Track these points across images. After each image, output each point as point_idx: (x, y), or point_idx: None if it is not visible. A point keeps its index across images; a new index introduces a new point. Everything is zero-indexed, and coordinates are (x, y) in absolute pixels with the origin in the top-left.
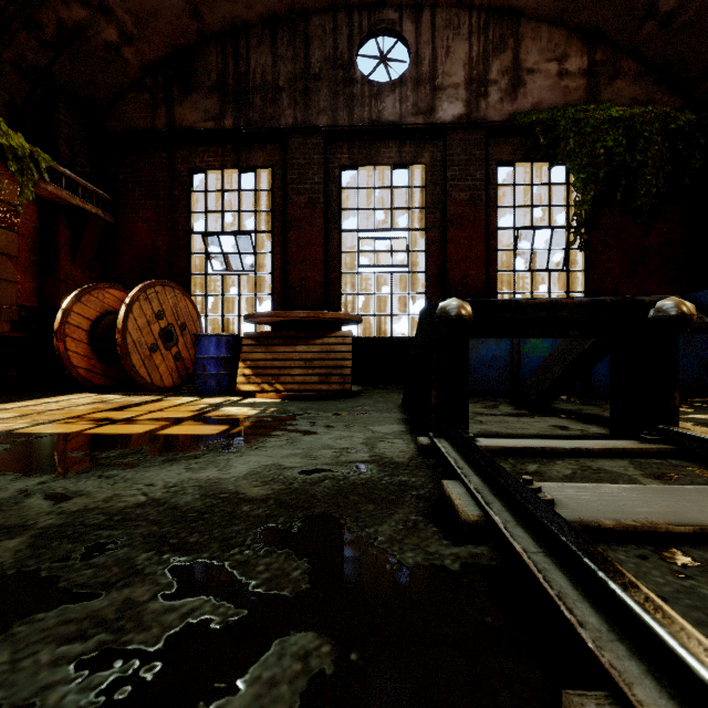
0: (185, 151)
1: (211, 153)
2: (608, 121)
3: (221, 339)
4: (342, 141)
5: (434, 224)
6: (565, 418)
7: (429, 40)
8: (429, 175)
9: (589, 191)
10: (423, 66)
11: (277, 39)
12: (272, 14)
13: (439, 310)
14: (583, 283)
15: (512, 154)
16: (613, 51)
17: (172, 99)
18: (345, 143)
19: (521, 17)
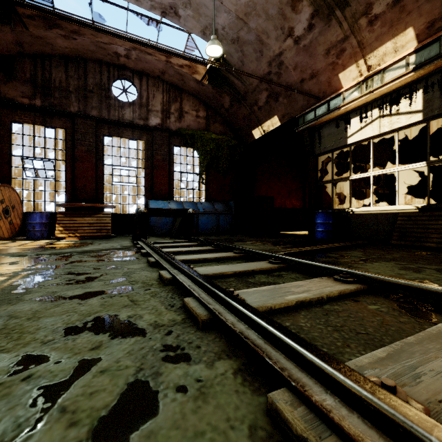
0: (8, 110)
1: (27, 115)
2: (211, 139)
3: (44, 214)
4: (104, 124)
5: (148, 166)
6: (181, 239)
7: (146, 89)
8: (146, 146)
9: (204, 163)
10: (143, 99)
11: (68, 67)
12: (66, 55)
13: (139, 210)
14: (205, 195)
15: (180, 143)
16: (214, 112)
17: None
18: (106, 125)
19: (183, 90)
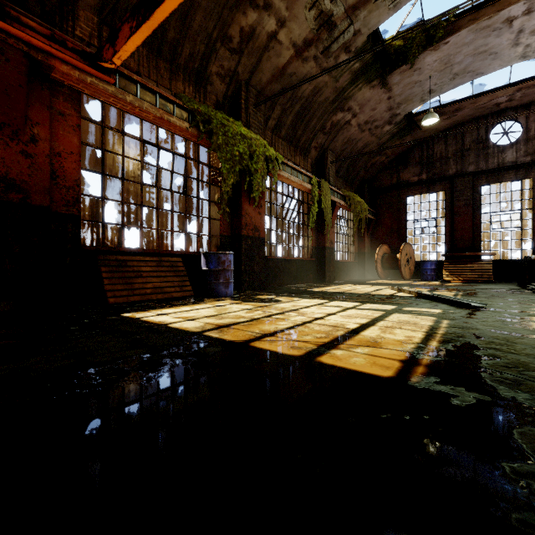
0: (404, 189)
1: (416, 189)
2: None
3: (433, 262)
4: (481, 175)
5: None
6: None
7: (534, 119)
8: (534, 183)
9: None
10: (530, 133)
11: (447, 137)
12: (445, 129)
13: (528, 258)
14: None
15: None
16: None
17: (398, 171)
18: (483, 175)
19: None
